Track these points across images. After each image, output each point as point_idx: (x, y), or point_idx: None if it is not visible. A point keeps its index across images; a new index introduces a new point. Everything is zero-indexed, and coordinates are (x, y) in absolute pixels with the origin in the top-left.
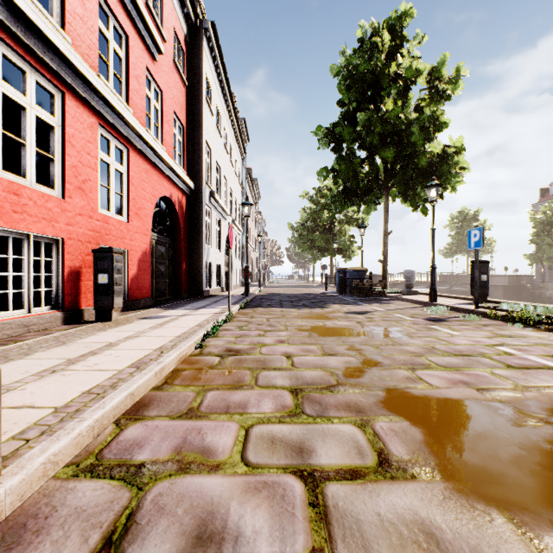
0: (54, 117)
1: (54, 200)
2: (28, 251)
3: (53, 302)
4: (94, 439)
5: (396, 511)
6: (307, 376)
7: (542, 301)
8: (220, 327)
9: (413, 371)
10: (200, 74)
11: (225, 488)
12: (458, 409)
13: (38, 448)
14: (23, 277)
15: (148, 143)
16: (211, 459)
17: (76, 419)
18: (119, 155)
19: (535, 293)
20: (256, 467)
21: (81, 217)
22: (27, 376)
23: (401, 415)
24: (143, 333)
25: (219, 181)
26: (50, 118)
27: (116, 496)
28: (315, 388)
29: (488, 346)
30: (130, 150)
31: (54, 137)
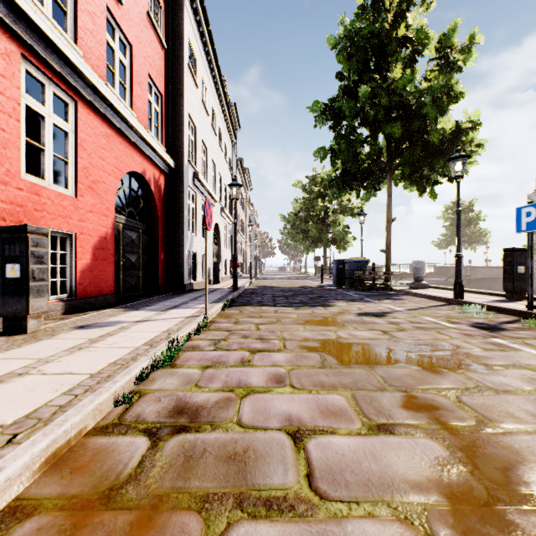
0: None
1: None
2: None
3: None
4: None
5: None
6: None
7: None
8: (187, 341)
9: None
10: (182, 37)
11: None
12: None
13: None
14: None
15: (106, 99)
16: None
17: None
18: (65, 109)
19: (535, 285)
20: None
21: None
22: None
23: None
24: (44, 363)
25: (206, 163)
26: None
27: None
28: None
29: None
30: (80, 104)
31: None
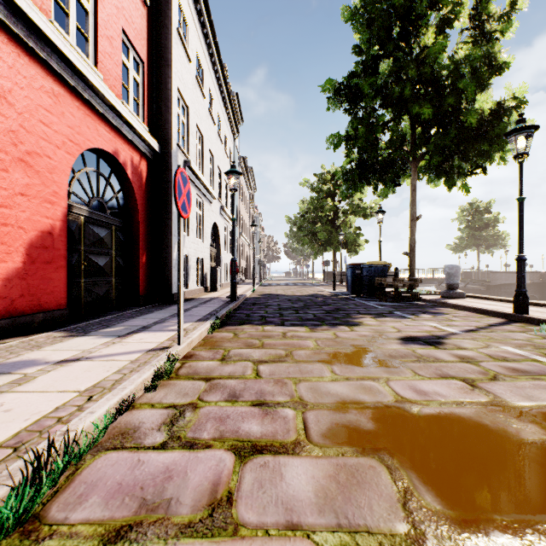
0: None
1: None
2: None
3: None
4: None
5: None
6: None
7: None
8: (122, 413)
9: None
10: None
11: None
12: None
13: None
14: None
15: (47, 39)
16: None
17: None
18: None
19: None
20: None
21: None
22: None
23: None
24: None
25: (202, 152)
26: None
27: None
28: None
29: None
30: (2, 38)
31: None
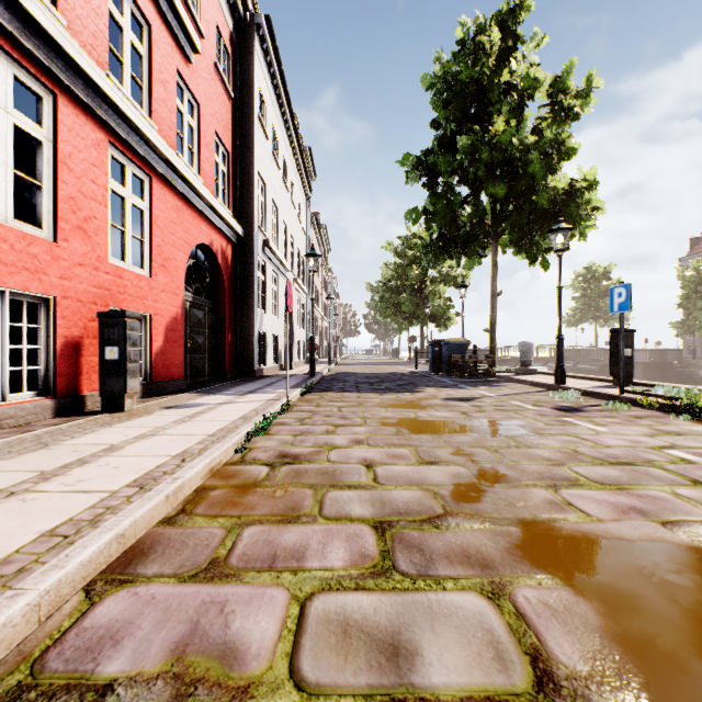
0: (42, 127)
1: (40, 244)
2: (1, 313)
3: (40, 386)
4: (40, 625)
5: None
6: (397, 499)
7: (693, 383)
8: (274, 419)
9: (555, 490)
10: (251, 84)
11: None
12: (644, 562)
13: None
14: None
15: (178, 172)
16: (235, 672)
17: (8, 592)
18: (139, 186)
19: (684, 372)
20: (314, 694)
21: (82, 268)
22: None
23: (554, 573)
24: (164, 429)
25: (277, 226)
26: (36, 129)
27: None
28: (412, 521)
29: (654, 450)
30: (154, 180)
31: (42, 156)
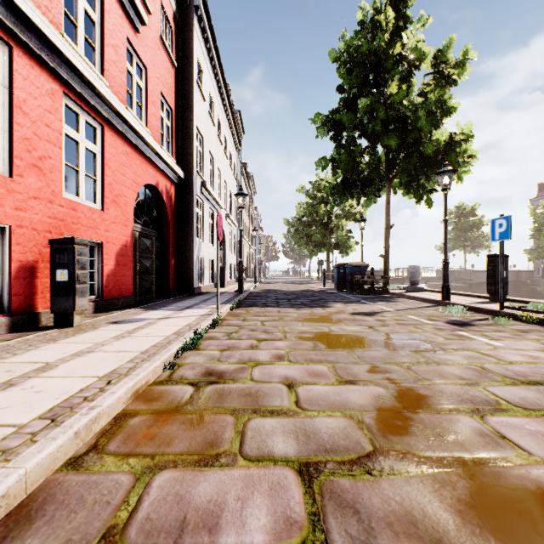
0: None
1: None
2: None
3: None
4: None
5: None
6: (321, 429)
7: (542, 298)
8: (205, 333)
9: (481, 417)
10: (191, 55)
11: None
12: None
13: None
14: None
15: (127, 122)
16: None
17: None
18: (93, 133)
19: (535, 289)
20: None
21: (37, 201)
22: None
23: None
24: (102, 345)
25: (212, 171)
26: None
27: None
28: (340, 462)
29: None
30: (106, 128)
31: None
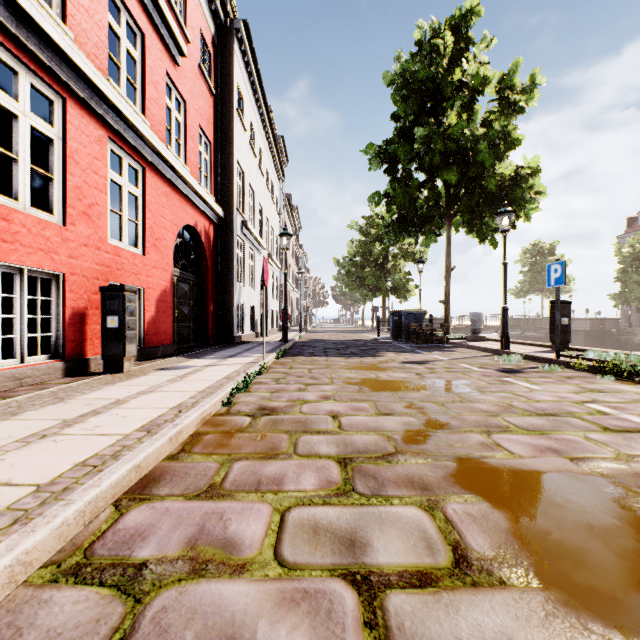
0: (54, 127)
1: (52, 228)
2: (20, 288)
3: (52, 350)
4: (85, 527)
5: (483, 636)
6: (358, 441)
7: (629, 349)
8: (253, 379)
9: (488, 435)
10: (231, 82)
11: (251, 600)
12: (550, 486)
13: (5, 543)
14: (15, 320)
15: (168, 162)
16: (234, 556)
17: (61, 502)
18: (134, 175)
19: (621, 339)
20: (293, 569)
21: (87, 248)
22: (9, 442)
23: (478, 493)
24: (160, 387)
25: (253, 208)
26: (48, 129)
27: (104, 612)
28: (369, 457)
29: (577, 404)
30: (147, 170)
31: (54, 152)
